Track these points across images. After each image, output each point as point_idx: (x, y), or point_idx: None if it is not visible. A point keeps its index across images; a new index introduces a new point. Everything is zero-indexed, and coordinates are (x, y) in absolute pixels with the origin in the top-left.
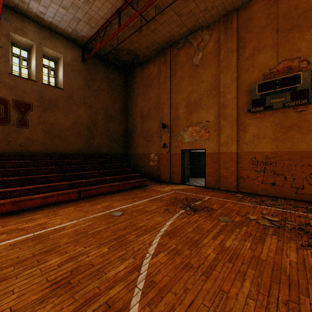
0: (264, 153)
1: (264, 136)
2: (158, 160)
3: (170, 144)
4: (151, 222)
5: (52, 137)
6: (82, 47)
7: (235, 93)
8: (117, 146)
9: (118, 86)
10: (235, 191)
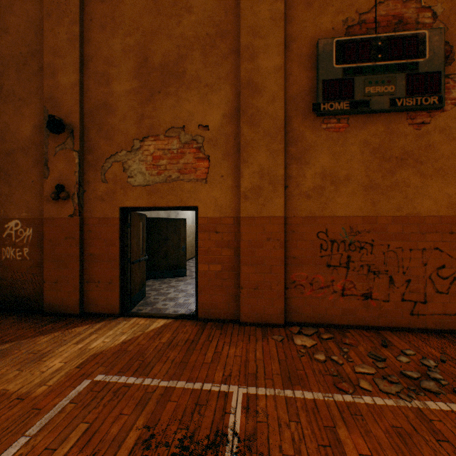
0: (349, 220)
1: (349, 178)
2: (37, 242)
3: (81, 188)
4: None
5: None
6: None
7: (282, 57)
8: None
9: None
10: (281, 324)
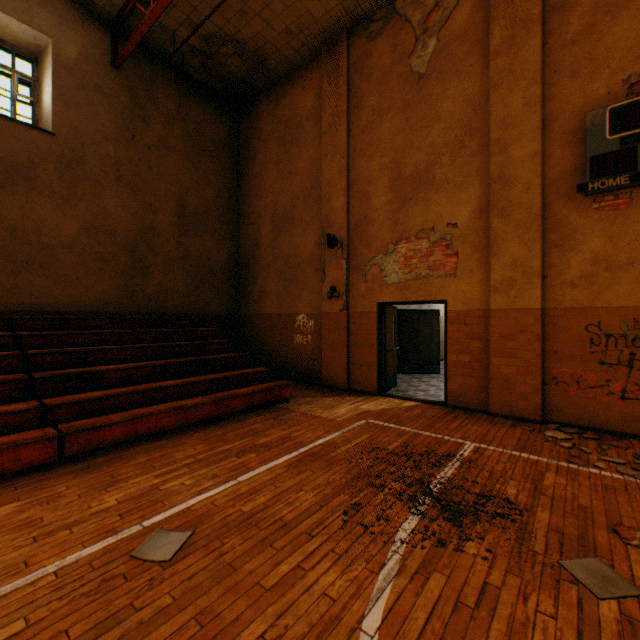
0: (631, 311)
1: (631, 262)
2: (317, 331)
3: (348, 288)
4: (298, 612)
5: (18, 267)
6: (111, 27)
7: (538, 142)
8: (211, 294)
9: (215, 142)
10: (536, 421)
